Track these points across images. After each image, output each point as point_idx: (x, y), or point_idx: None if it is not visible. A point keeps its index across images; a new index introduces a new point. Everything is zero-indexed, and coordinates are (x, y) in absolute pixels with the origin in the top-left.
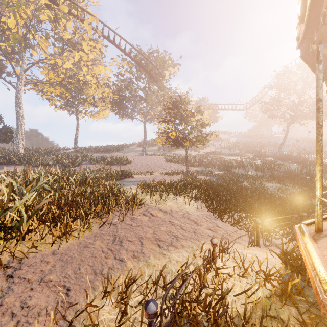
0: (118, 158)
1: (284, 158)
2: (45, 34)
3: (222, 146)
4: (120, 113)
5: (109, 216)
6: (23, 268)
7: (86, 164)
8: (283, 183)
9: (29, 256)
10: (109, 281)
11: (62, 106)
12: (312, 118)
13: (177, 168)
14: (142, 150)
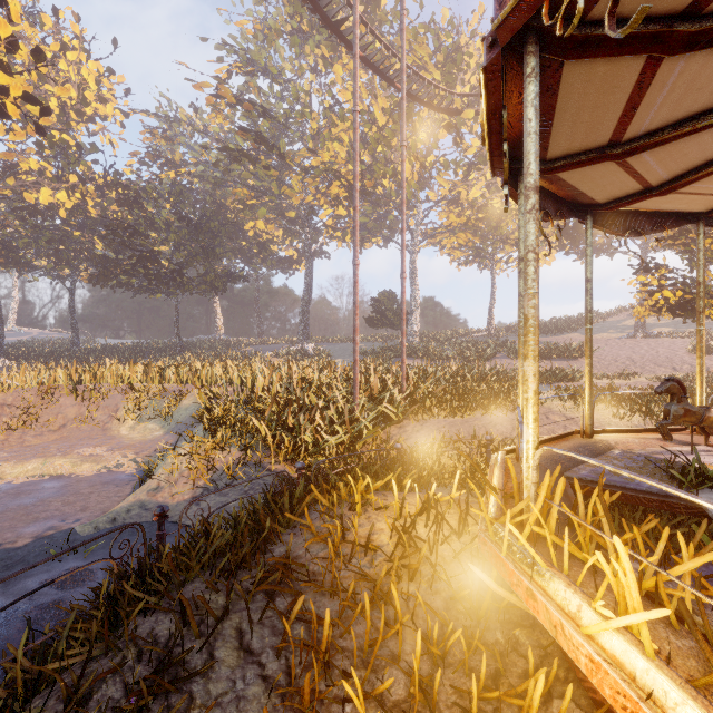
0: (560, 346)
1: None
2: (444, 163)
3: None
4: (578, 248)
5: (491, 407)
6: (428, 424)
7: (500, 358)
8: None
9: (431, 420)
10: (474, 434)
11: (468, 261)
12: None
13: None
14: (635, 326)
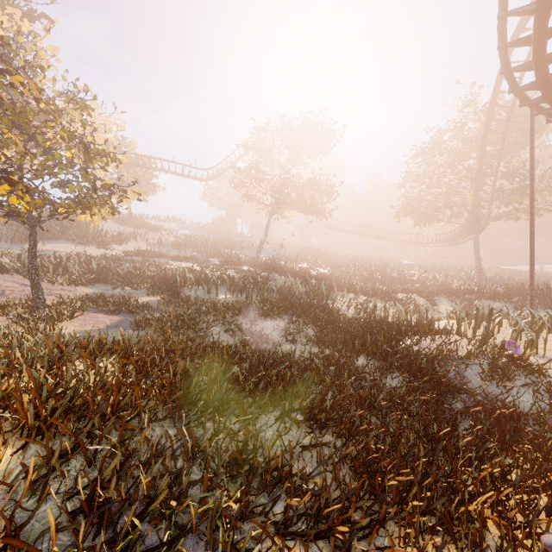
0: None
1: (267, 267)
2: None
3: (163, 241)
4: None
5: None
6: None
7: None
8: (290, 318)
9: None
10: None
11: None
12: (300, 208)
13: (13, 290)
14: None
